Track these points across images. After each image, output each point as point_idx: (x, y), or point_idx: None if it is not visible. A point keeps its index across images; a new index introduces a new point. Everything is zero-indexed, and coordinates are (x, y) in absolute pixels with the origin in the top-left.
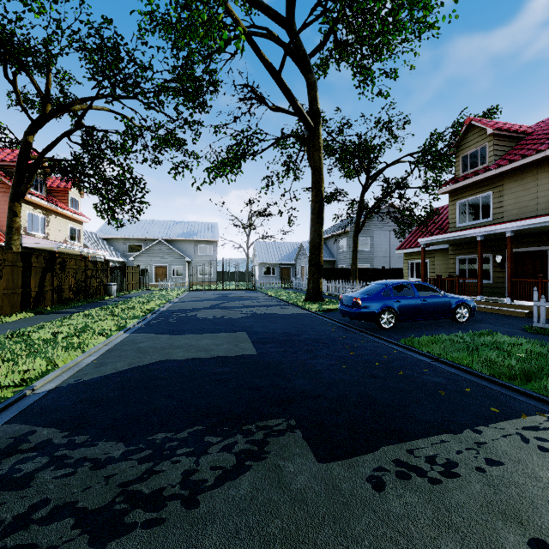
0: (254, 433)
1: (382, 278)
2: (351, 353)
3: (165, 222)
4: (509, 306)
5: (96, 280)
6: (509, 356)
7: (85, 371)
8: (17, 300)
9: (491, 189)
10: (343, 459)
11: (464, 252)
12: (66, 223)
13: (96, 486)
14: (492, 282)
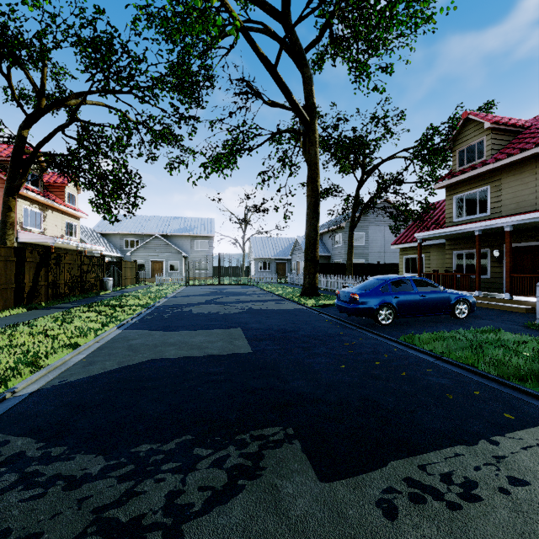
0: (248, 444)
1: (377, 273)
2: (350, 351)
3: (162, 218)
4: (508, 302)
5: (92, 275)
6: (517, 355)
7: (72, 371)
8: (10, 295)
9: (489, 183)
10: (348, 477)
11: (461, 247)
12: (63, 218)
13: (67, 512)
14: (490, 277)
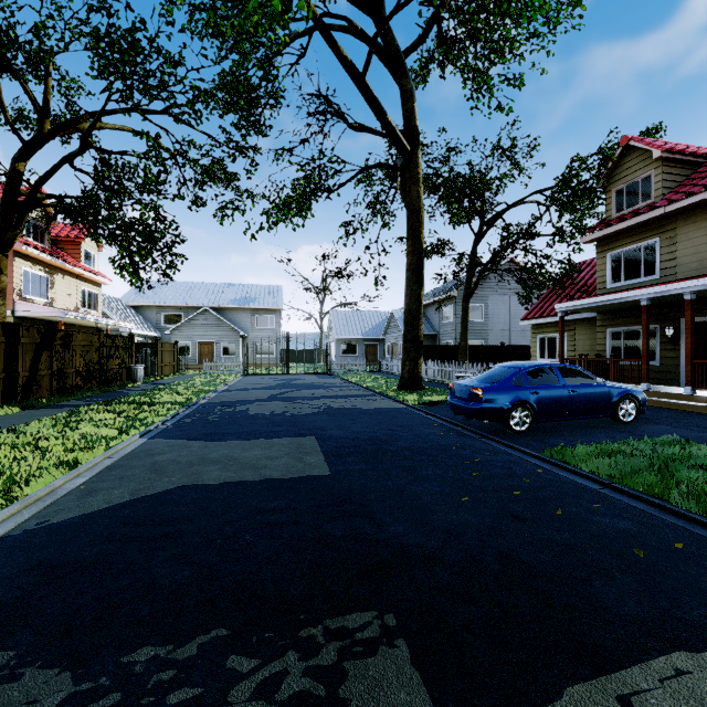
0: (320, 648)
1: (500, 358)
2: (473, 474)
3: (212, 285)
4: (689, 399)
5: (116, 361)
6: None
7: (60, 506)
8: None
9: (659, 234)
10: None
11: (618, 323)
12: (78, 285)
13: None
14: (660, 364)
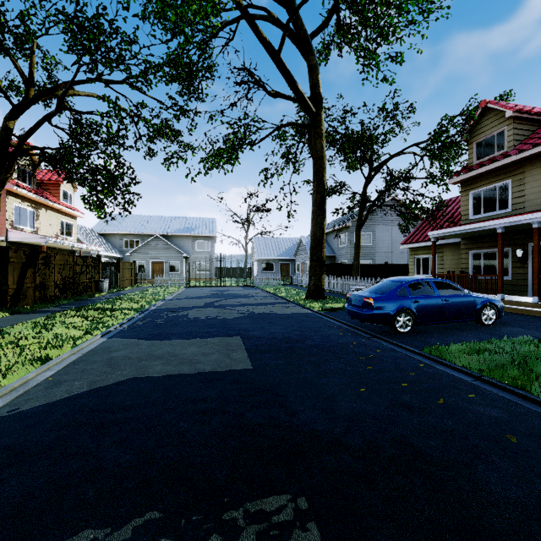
0: (240, 532)
1: (385, 274)
2: (368, 368)
3: (162, 218)
4: (536, 306)
5: (86, 276)
6: None
7: (29, 395)
8: None
9: (511, 177)
10: None
11: (478, 246)
12: (58, 217)
13: None
14: (512, 279)
